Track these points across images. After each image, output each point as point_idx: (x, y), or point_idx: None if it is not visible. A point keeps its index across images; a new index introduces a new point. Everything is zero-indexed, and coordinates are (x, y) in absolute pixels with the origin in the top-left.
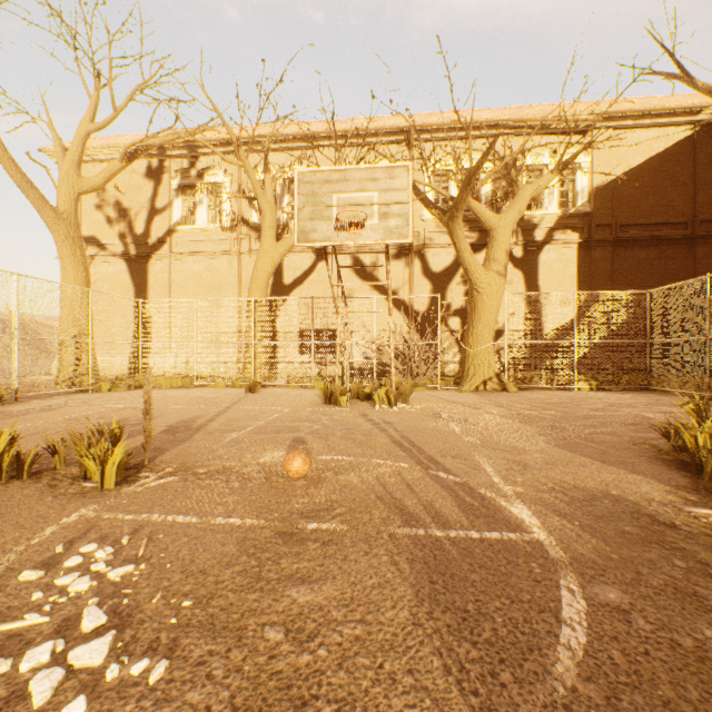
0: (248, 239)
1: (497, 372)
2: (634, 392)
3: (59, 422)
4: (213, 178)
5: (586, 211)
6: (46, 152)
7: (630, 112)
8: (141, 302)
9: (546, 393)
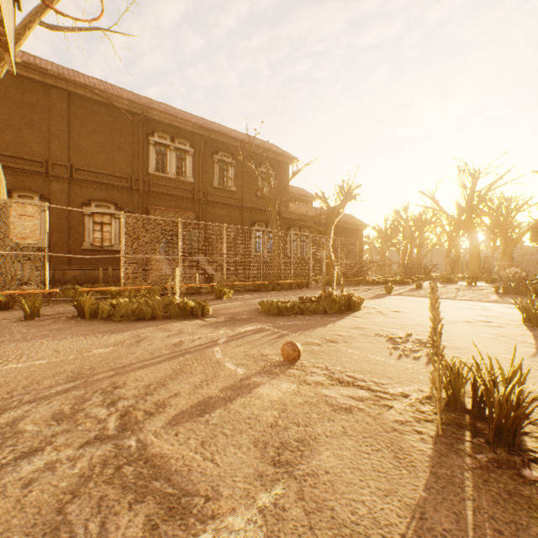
0: None
1: None
2: None
3: None
4: None
5: None
6: None
7: None
8: None
9: None
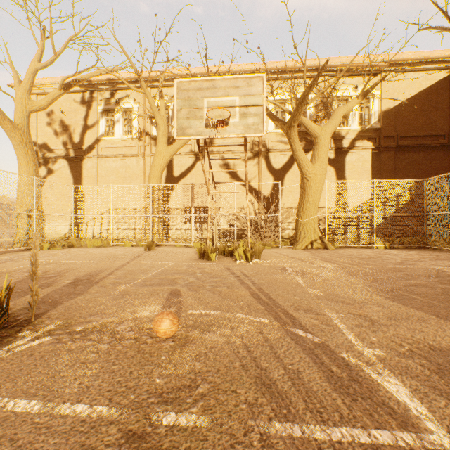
0: (150, 146)
1: (320, 235)
2: (415, 249)
3: None
4: (126, 105)
5: (377, 127)
6: (13, 87)
7: (407, 60)
8: (78, 188)
9: (355, 250)
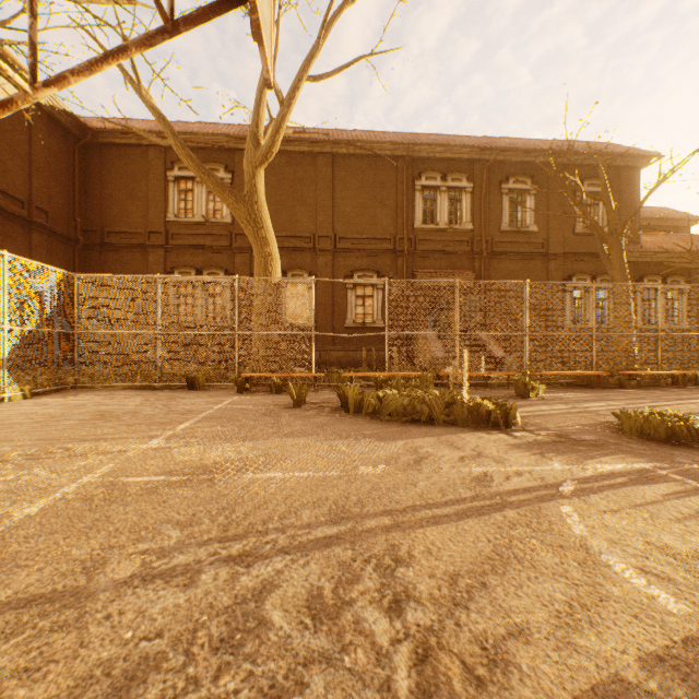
0: None
1: None
2: (69, 392)
3: None
4: None
5: None
6: None
7: None
8: None
9: None
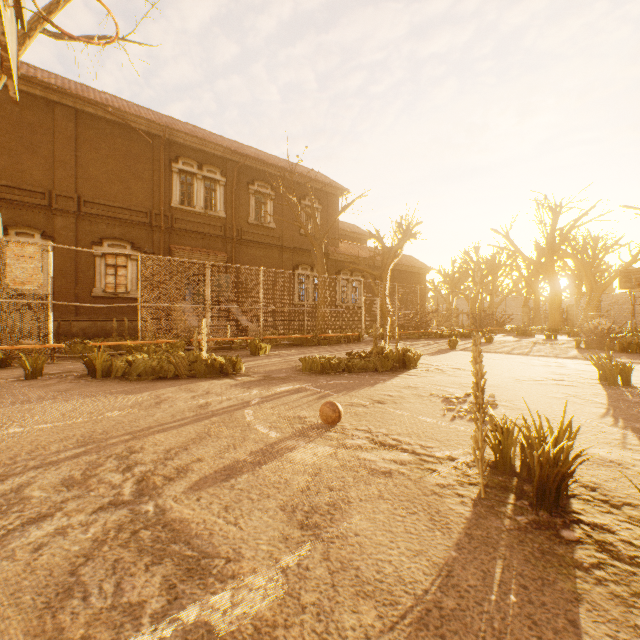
0: None
1: None
2: None
3: None
4: None
5: None
6: None
7: None
8: None
9: None
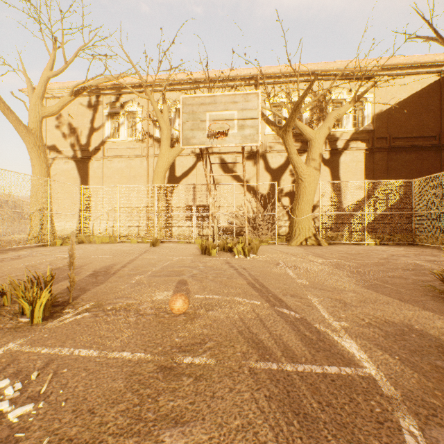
0: (153, 147)
1: (314, 233)
2: (404, 246)
3: (20, 268)
4: (130, 108)
5: (370, 129)
6: (23, 92)
7: (399, 65)
8: (85, 187)
9: (347, 246)
